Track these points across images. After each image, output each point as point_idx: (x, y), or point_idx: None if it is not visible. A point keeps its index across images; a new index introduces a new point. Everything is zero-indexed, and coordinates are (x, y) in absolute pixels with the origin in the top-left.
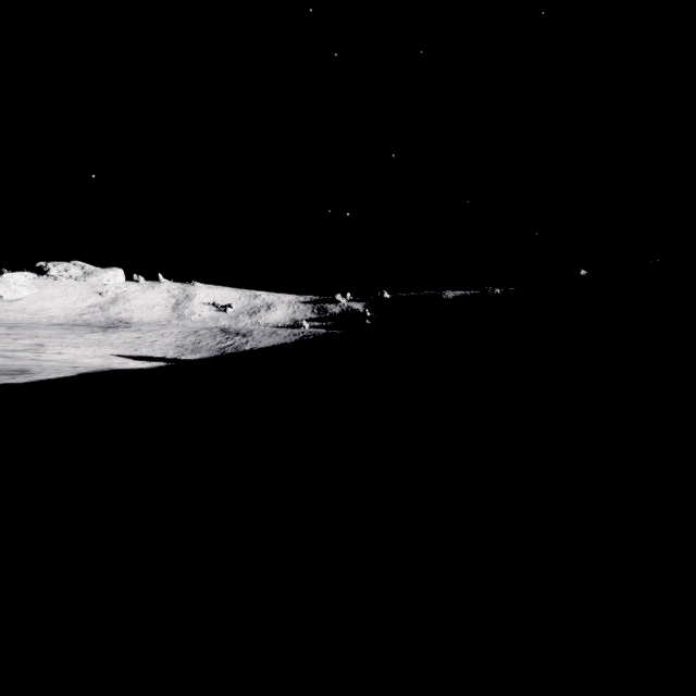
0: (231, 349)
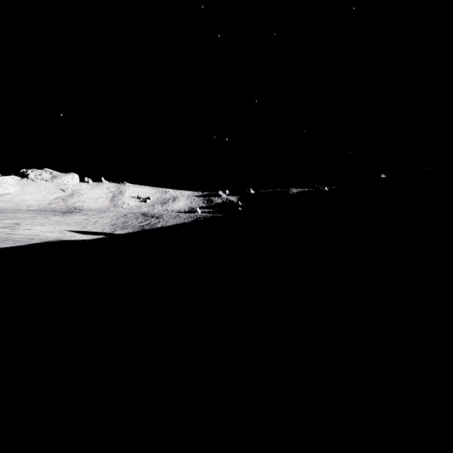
0: (148, 227)
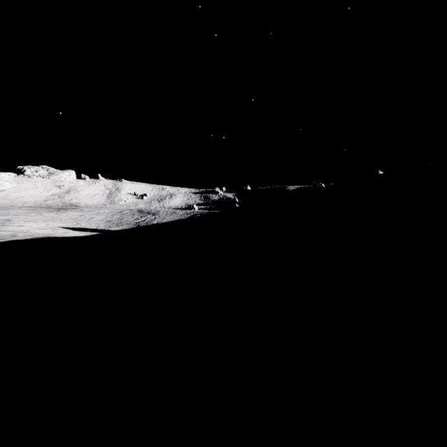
0: (143, 223)
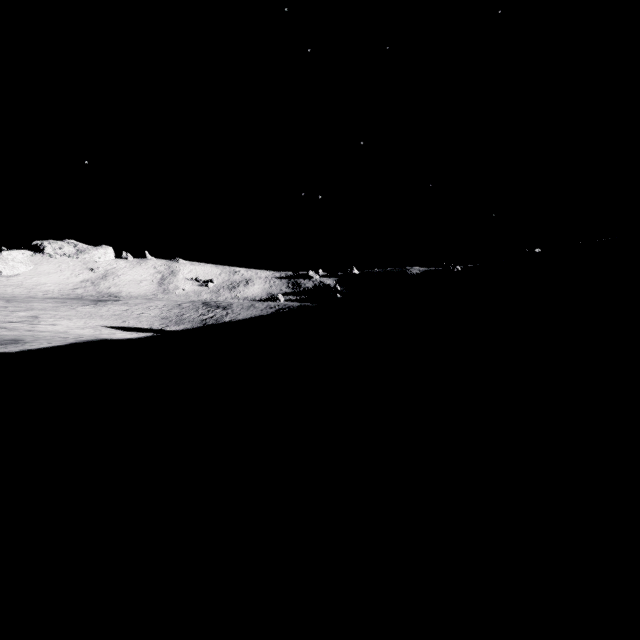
0: (212, 321)
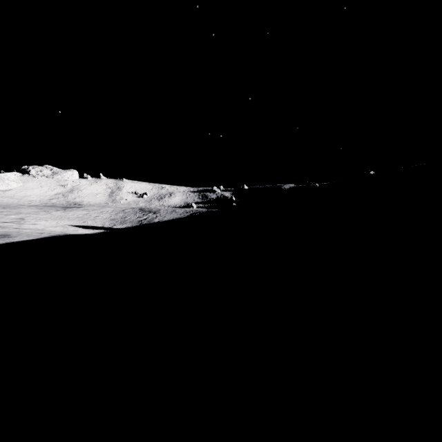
0: (145, 221)
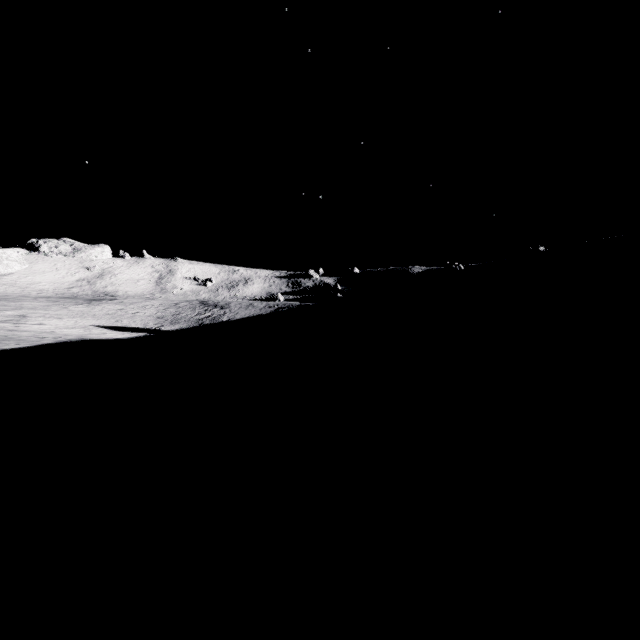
0: (208, 320)
